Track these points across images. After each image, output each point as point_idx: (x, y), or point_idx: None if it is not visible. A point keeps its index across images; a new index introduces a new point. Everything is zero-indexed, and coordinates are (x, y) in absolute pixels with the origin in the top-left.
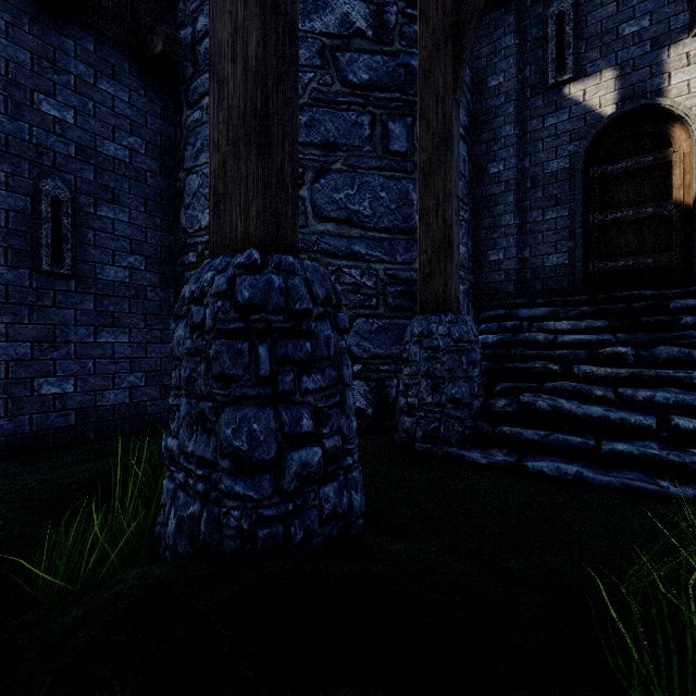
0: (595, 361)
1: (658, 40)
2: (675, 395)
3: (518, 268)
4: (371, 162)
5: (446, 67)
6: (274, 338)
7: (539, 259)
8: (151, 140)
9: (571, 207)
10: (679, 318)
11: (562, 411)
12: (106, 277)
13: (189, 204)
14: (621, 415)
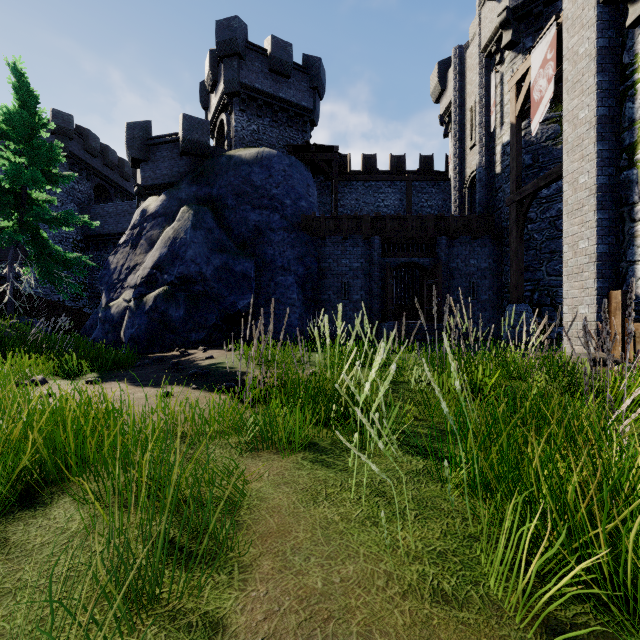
0: None
1: None
2: None
3: None
4: None
5: None
6: (517, 315)
7: None
8: (494, 258)
9: None
10: None
11: None
12: (483, 299)
13: (505, 275)
14: None
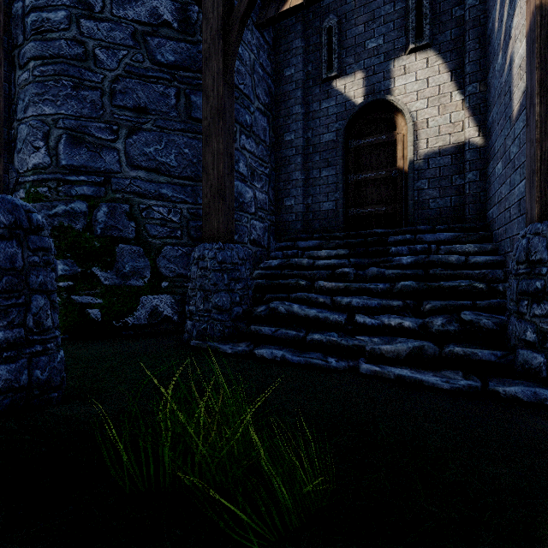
0: (334, 278)
1: (388, 55)
2: (363, 300)
3: (304, 211)
4: (176, 125)
5: (219, 57)
6: None
7: (318, 205)
8: None
9: (337, 168)
10: (389, 248)
11: (293, 313)
12: None
13: (20, 149)
14: (325, 315)
